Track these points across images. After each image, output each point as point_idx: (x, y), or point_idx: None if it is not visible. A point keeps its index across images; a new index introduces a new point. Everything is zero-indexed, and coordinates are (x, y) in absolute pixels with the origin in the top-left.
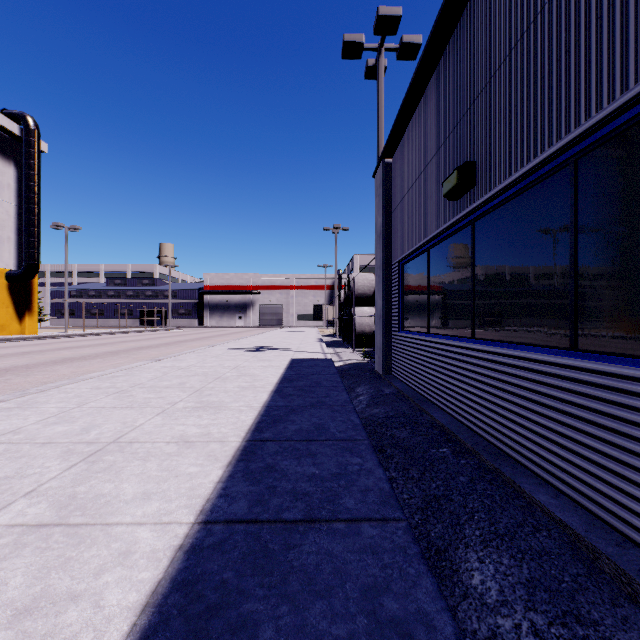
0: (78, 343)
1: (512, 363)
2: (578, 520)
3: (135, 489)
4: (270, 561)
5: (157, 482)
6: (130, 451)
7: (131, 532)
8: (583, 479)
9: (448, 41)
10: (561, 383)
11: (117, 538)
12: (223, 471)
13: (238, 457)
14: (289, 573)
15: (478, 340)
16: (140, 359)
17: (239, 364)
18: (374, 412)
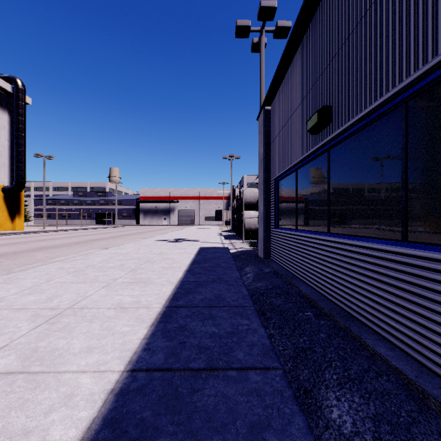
0: (52, 236)
1: (358, 251)
2: (409, 368)
3: (82, 344)
4: (179, 402)
5: (98, 339)
6: (81, 315)
7: (76, 378)
8: (412, 337)
9: (310, 21)
10: (395, 266)
11: (65, 383)
12: (147, 330)
13: (159, 319)
14: (193, 412)
15: (332, 234)
16: (94, 247)
17: (163, 251)
18: (258, 285)
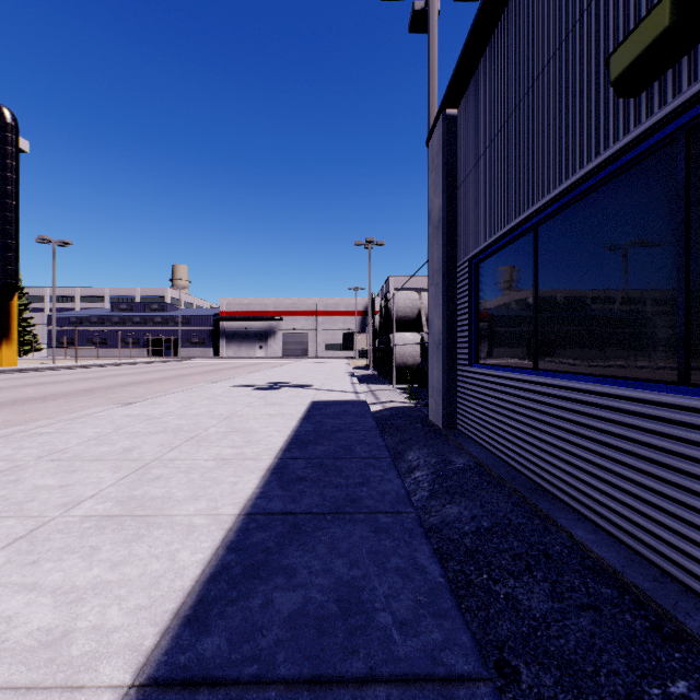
0: (58, 377)
1: None
2: None
3: None
4: None
5: None
6: None
7: None
8: None
9: None
10: None
11: None
12: None
13: None
14: None
15: None
16: (115, 400)
17: (236, 411)
18: (450, 515)
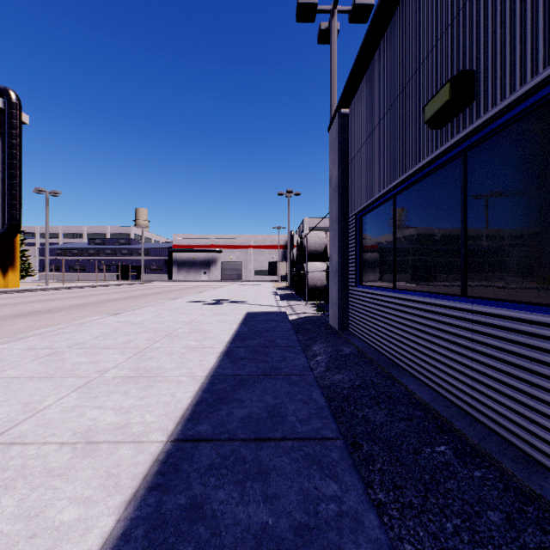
0: (53, 296)
1: None
2: None
3: None
4: None
5: None
6: None
7: None
8: None
9: None
10: None
11: None
12: (116, 519)
13: (151, 480)
14: None
15: (476, 299)
16: (102, 312)
17: (194, 318)
18: (336, 379)
